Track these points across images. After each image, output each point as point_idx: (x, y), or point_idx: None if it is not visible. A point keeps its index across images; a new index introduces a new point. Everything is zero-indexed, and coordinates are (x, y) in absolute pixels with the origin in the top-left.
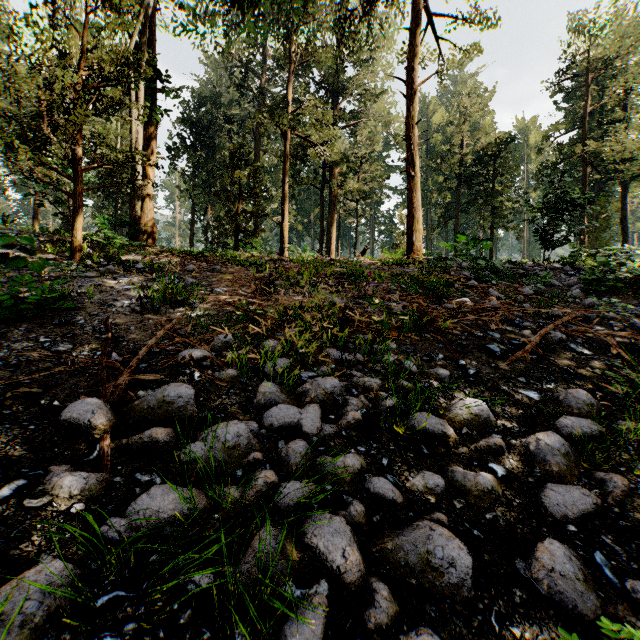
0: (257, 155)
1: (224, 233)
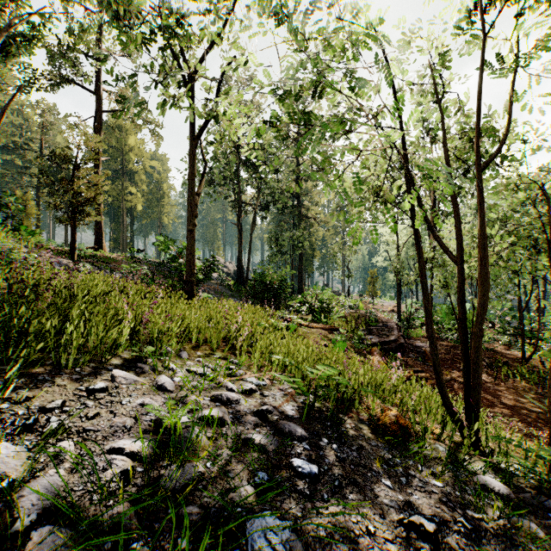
0: None
1: None
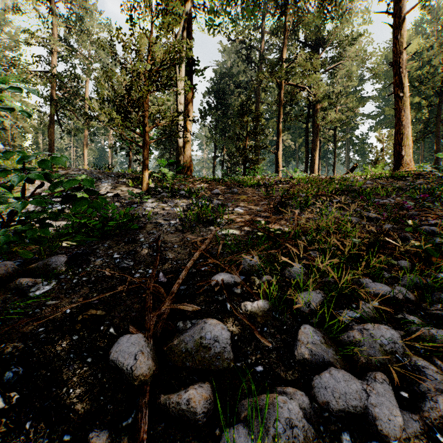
0: (257, 106)
1: (234, 163)
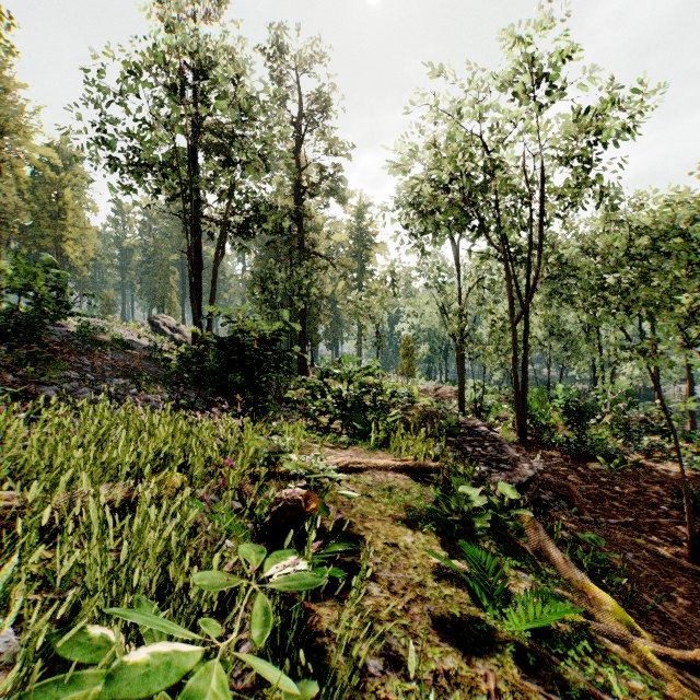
0: None
1: None
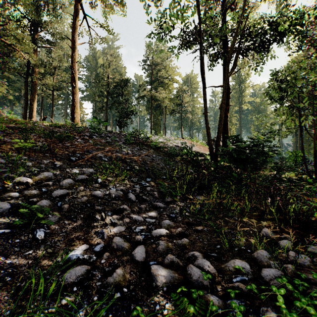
0: None
1: None
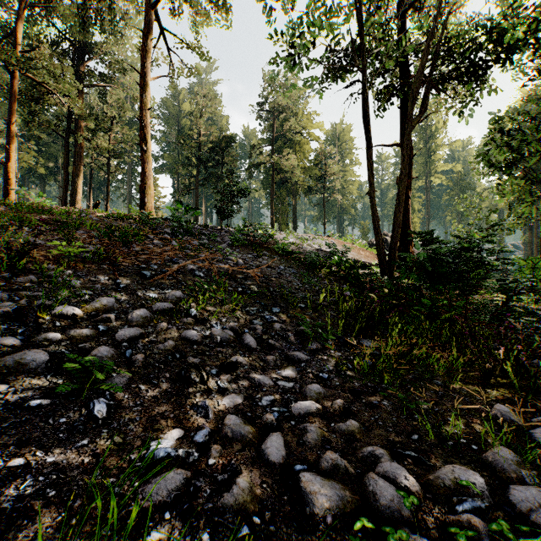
0: None
1: None
